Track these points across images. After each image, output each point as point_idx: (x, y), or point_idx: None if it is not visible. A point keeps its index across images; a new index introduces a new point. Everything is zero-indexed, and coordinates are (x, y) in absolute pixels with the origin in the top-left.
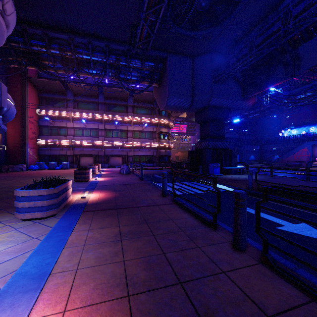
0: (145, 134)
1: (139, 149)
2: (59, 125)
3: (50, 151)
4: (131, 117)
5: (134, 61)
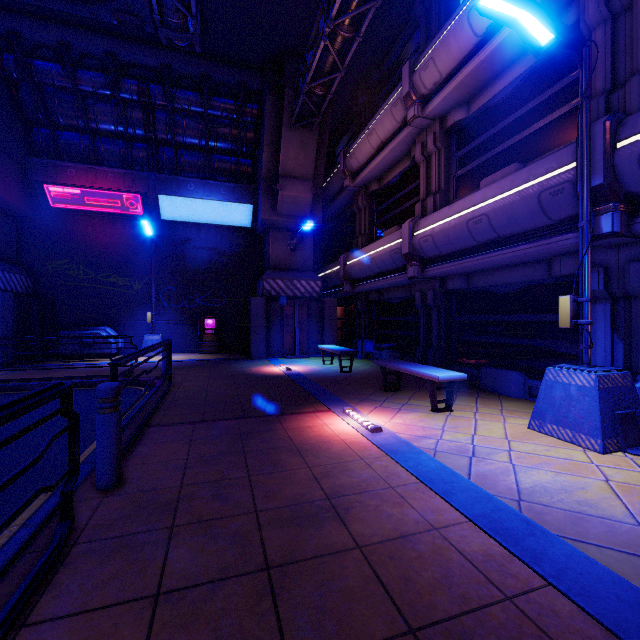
0: None
1: None
2: None
3: None
4: None
5: None
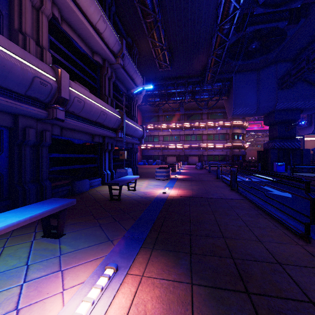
0: (218, 136)
1: (213, 150)
2: (154, 134)
3: (149, 152)
4: (206, 122)
5: (206, 86)
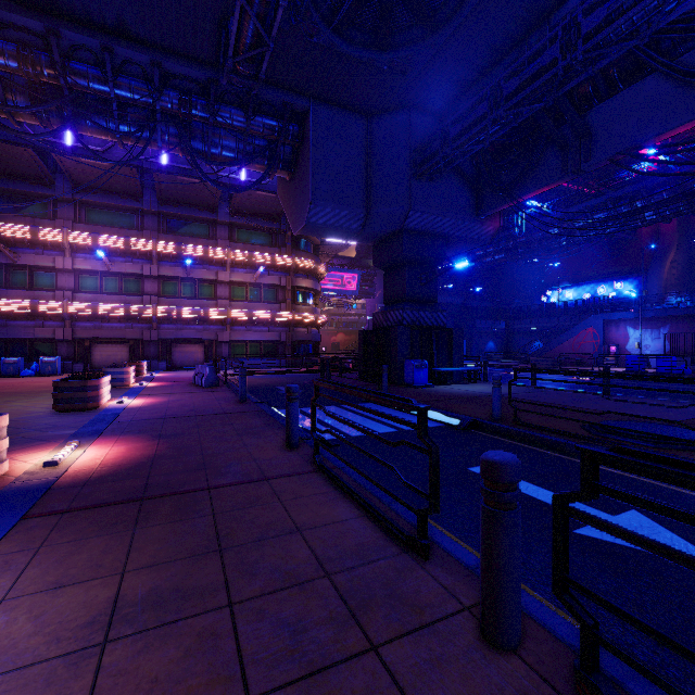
0: (260, 292)
1: (247, 327)
2: (33, 263)
3: (7, 329)
4: (226, 249)
5: (228, 111)
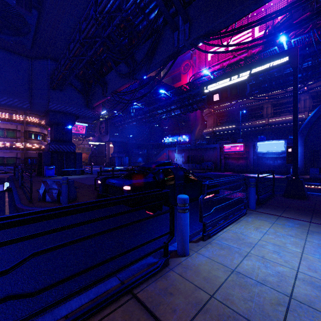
0: (4, 133)
1: None
2: None
3: None
4: None
5: None
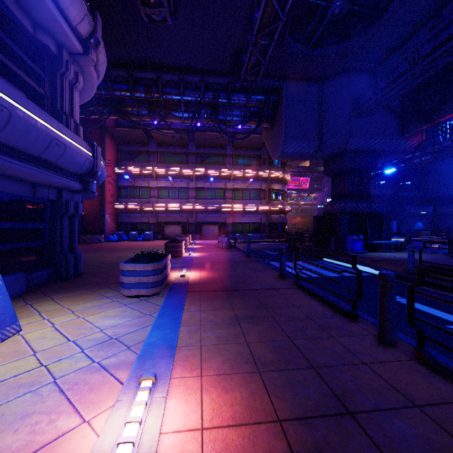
0: (249, 194)
1: (242, 215)
2: (141, 185)
3: (130, 218)
4: (230, 170)
5: (237, 96)
